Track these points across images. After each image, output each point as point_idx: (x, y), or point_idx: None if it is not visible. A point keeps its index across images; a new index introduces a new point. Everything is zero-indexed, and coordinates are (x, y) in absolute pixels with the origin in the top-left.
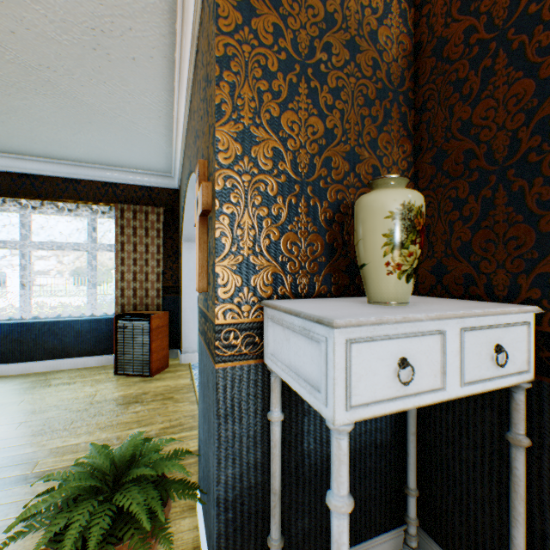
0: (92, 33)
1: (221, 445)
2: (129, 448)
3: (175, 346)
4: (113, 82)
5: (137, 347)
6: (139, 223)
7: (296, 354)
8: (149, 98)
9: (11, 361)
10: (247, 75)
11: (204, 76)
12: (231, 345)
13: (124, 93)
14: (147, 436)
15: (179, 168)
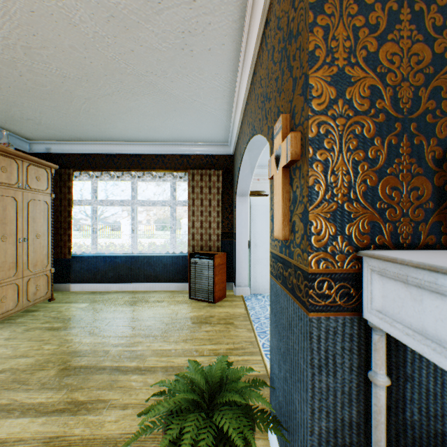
0: (182, 36)
1: (314, 395)
2: (217, 370)
3: (230, 280)
4: (192, 73)
5: (204, 279)
6: (204, 184)
7: (441, 321)
8: (217, 81)
9: (126, 281)
10: (341, 14)
11: (280, 39)
12: (324, 294)
13: (199, 81)
14: (227, 360)
15: (235, 137)
